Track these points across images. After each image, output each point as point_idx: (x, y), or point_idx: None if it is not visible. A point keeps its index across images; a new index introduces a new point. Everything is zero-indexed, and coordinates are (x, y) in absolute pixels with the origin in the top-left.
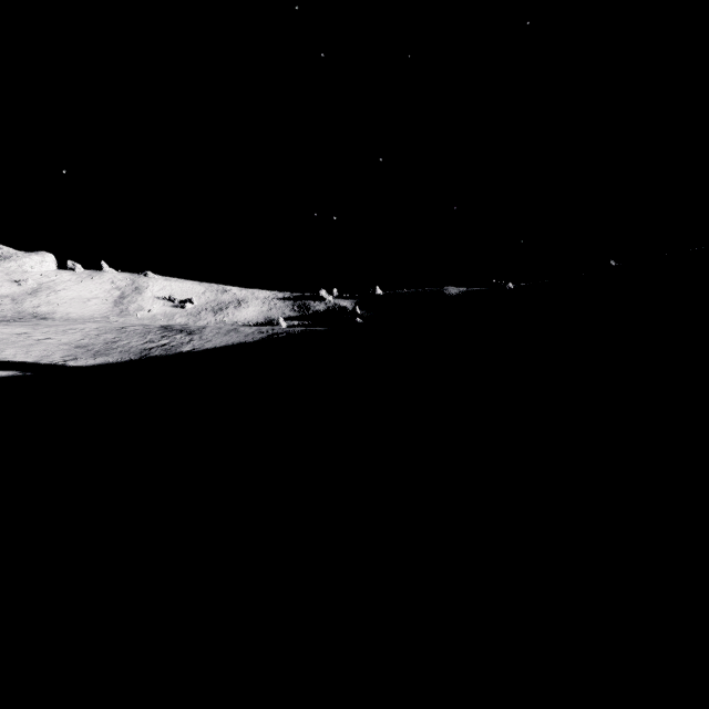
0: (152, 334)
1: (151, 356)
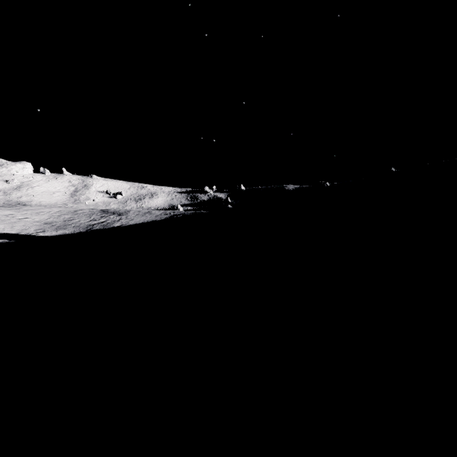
0: (95, 215)
1: (93, 229)
